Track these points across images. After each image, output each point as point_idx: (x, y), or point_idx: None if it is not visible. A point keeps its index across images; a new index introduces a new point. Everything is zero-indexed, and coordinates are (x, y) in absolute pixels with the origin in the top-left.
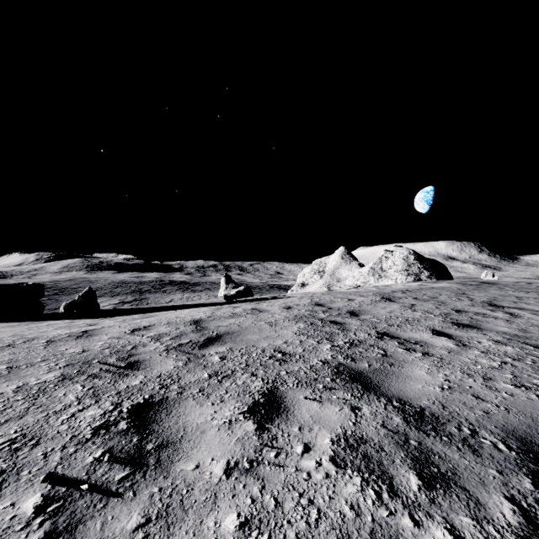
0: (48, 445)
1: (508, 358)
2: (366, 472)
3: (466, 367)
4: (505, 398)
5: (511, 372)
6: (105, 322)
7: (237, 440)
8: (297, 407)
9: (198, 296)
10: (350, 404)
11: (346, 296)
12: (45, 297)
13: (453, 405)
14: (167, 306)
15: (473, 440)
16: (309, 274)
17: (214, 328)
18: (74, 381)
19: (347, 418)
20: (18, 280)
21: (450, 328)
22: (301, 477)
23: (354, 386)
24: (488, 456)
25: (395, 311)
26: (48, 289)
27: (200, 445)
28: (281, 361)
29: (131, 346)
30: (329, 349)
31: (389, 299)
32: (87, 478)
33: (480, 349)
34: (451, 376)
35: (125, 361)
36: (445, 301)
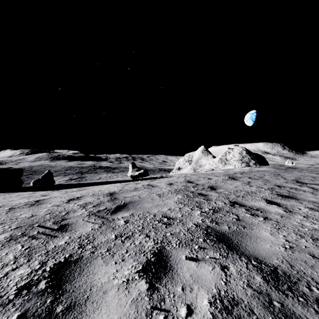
0: None
1: None
2: None
3: (297, 229)
4: None
5: None
6: (54, 193)
7: (132, 301)
8: (180, 266)
9: (116, 175)
10: (220, 263)
11: (206, 176)
12: (24, 176)
13: (298, 264)
14: (95, 182)
15: None
16: (182, 162)
17: (122, 198)
18: (17, 242)
19: (219, 277)
20: (8, 166)
21: (277, 198)
22: None
23: (220, 246)
24: None
25: (239, 186)
26: (26, 171)
27: (101, 307)
28: (167, 224)
29: (65, 212)
30: (199, 215)
31: (233, 178)
32: None
33: (302, 215)
34: (289, 237)
35: (58, 224)
36: (269, 179)
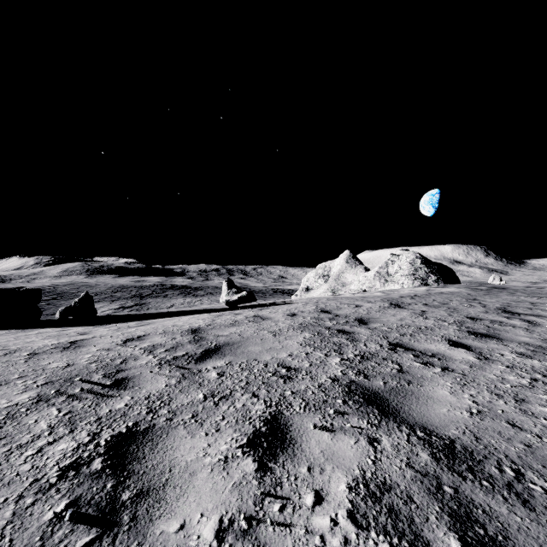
0: (1, 493)
1: (537, 374)
2: (395, 536)
3: (494, 385)
4: (546, 426)
5: (545, 392)
6: (98, 330)
7: (234, 485)
8: (305, 438)
9: (200, 301)
10: (367, 435)
11: (353, 301)
12: (43, 302)
13: (487, 436)
14: (166, 312)
15: (520, 486)
16: (313, 279)
17: (213, 337)
18: (50, 404)
19: (364, 453)
20: (15, 285)
21: (467, 337)
22: (312, 544)
23: (369, 410)
24: (542, 509)
25: (406, 318)
26: (46, 293)
27: (188, 493)
28: (286, 378)
29: (121, 359)
30: (339, 364)
31: (398, 305)
32: (39, 546)
33: (504, 364)
34: (479, 397)
35: (112, 378)
36: (457, 307)
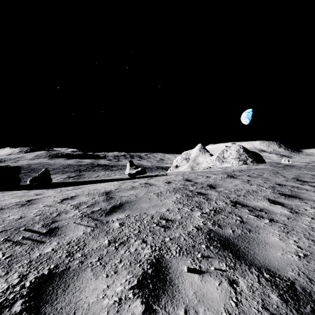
0: None
1: None
2: None
3: (308, 233)
4: None
5: None
6: (48, 192)
7: None
8: (181, 280)
9: (114, 173)
10: (227, 276)
11: (205, 174)
12: (22, 174)
13: None
14: (92, 180)
15: None
16: (180, 160)
17: (118, 197)
18: None
19: (228, 295)
20: (6, 164)
21: (279, 197)
22: None
23: (225, 253)
24: None
25: (238, 184)
26: (24, 169)
27: None
28: (165, 227)
29: (57, 213)
30: (200, 216)
31: (232, 176)
32: None
33: (309, 216)
34: (300, 243)
35: (48, 227)
36: (268, 177)
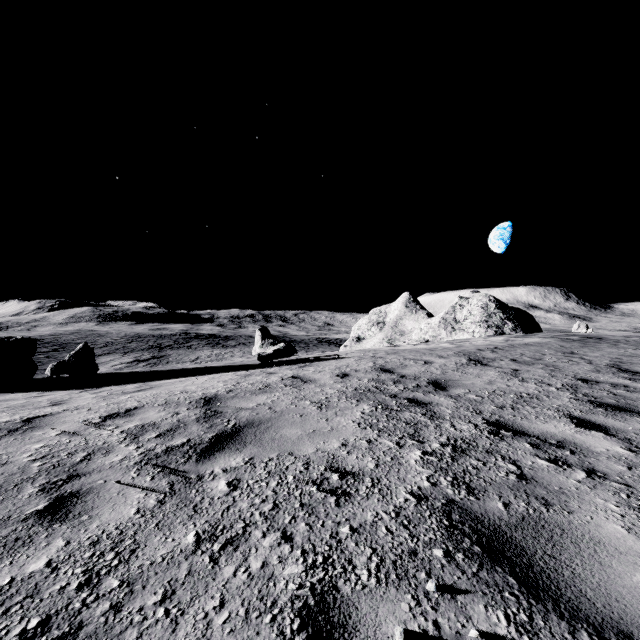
0: None
1: None
2: None
3: None
4: None
5: None
6: (81, 397)
7: None
8: None
9: (230, 353)
10: None
11: (420, 356)
12: (41, 354)
13: None
14: (182, 369)
15: None
16: (366, 326)
17: (232, 412)
18: None
19: None
20: (9, 334)
21: (594, 412)
22: None
23: (499, 578)
24: None
25: (496, 381)
26: (46, 344)
27: None
28: (339, 495)
29: (85, 453)
30: (421, 462)
31: (479, 361)
32: None
33: None
34: None
35: (53, 494)
36: (556, 364)
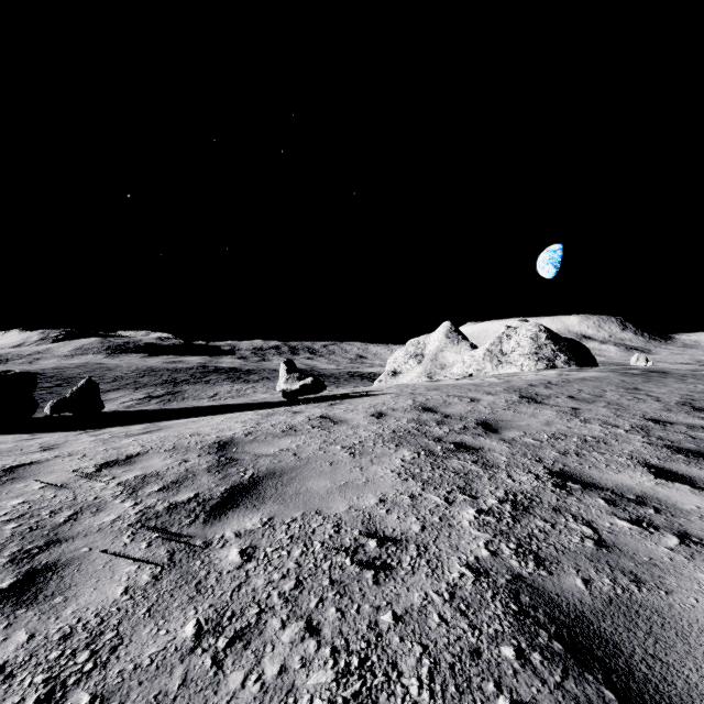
0: None
1: None
2: None
3: None
4: None
5: None
6: (79, 440)
7: None
8: None
9: (252, 389)
10: None
11: (465, 392)
12: (43, 390)
13: None
14: (197, 407)
15: None
16: (403, 359)
17: (250, 459)
18: None
19: None
20: (8, 367)
21: (673, 459)
22: None
23: (592, 691)
24: None
25: (554, 421)
26: (48, 379)
27: None
28: (378, 568)
29: (70, 512)
30: (476, 524)
31: (533, 399)
32: None
33: None
34: None
35: (23, 567)
36: (620, 401)
